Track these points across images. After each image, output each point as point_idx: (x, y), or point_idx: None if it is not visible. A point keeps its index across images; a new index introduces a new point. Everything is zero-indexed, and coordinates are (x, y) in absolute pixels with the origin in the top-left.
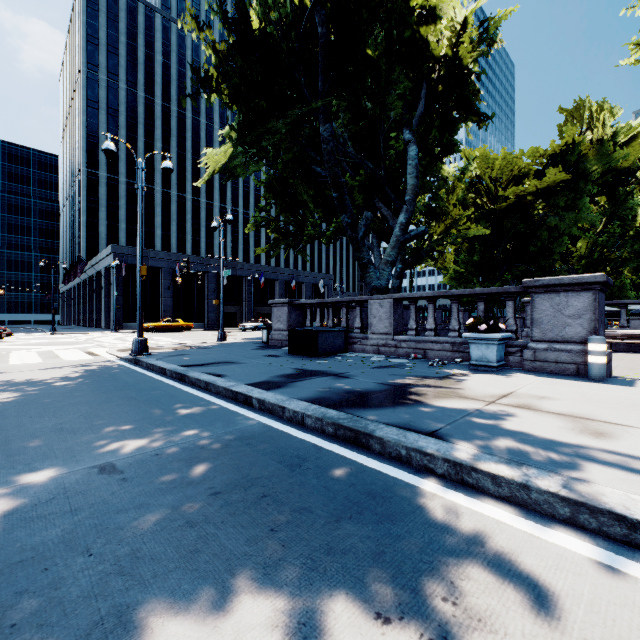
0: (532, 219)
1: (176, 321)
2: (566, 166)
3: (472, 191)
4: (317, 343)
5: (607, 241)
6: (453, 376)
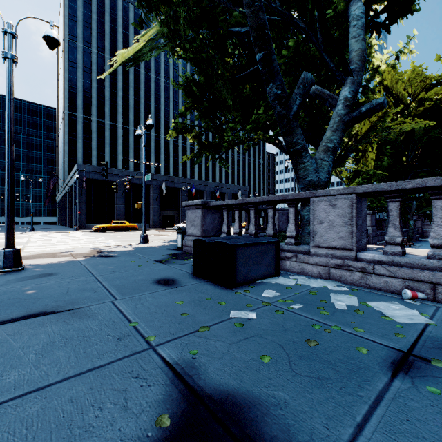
0: None
1: (123, 223)
2: None
3: None
4: (234, 265)
5: None
6: None
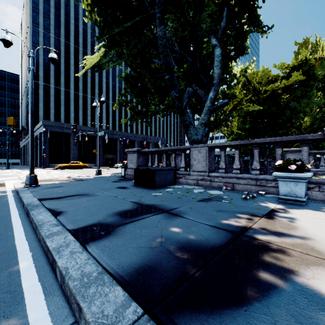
0: (280, 104)
1: (78, 163)
2: (301, 73)
3: (245, 89)
4: (154, 178)
5: (323, 117)
6: (276, 213)
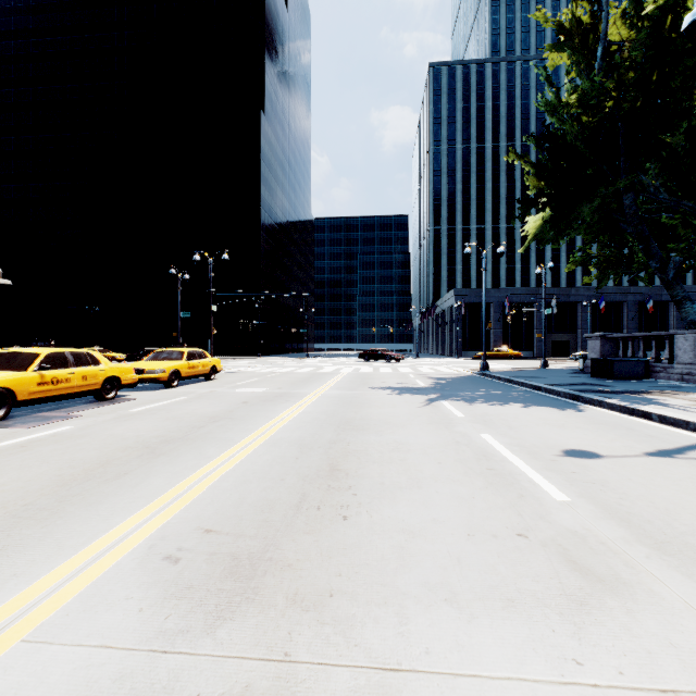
0: None
1: (505, 350)
2: None
3: None
4: (612, 369)
5: None
6: None
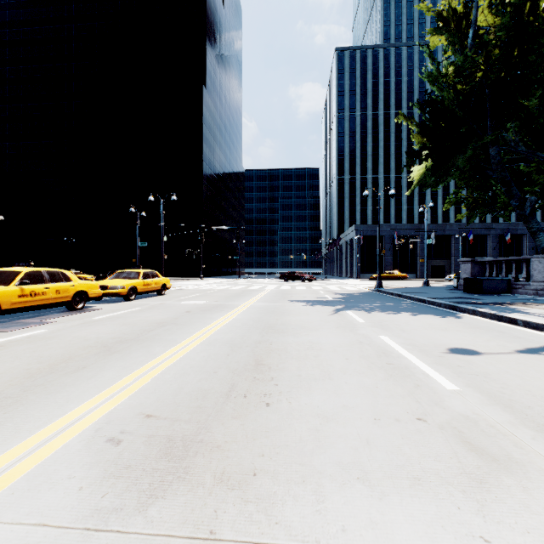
0: None
1: (394, 273)
2: None
3: None
4: (481, 286)
5: None
6: None
